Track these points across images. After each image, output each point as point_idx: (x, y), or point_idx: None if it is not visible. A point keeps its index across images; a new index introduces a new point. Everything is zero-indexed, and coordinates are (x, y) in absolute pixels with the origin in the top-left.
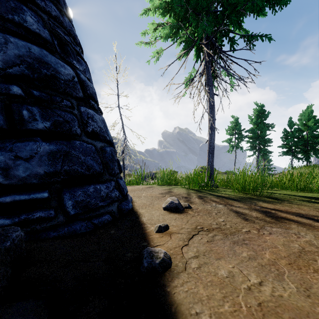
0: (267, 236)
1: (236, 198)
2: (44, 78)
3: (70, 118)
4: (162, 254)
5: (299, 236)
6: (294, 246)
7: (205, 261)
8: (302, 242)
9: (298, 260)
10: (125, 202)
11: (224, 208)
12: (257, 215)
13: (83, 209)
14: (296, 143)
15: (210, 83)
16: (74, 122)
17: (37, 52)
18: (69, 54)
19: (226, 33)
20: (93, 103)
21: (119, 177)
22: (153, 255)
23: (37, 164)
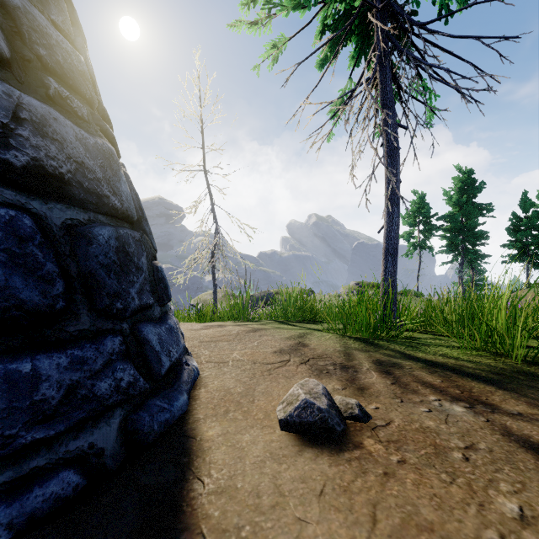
0: None
1: (483, 371)
2: None
3: None
4: None
5: None
6: None
7: None
8: None
9: None
10: (164, 395)
11: (476, 420)
12: None
13: None
14: (536, 239)
15: (389, 102)
16: None
17: None
18: None
19: None
20: (64, 92)
21: (153, 317)
22: None
23: None
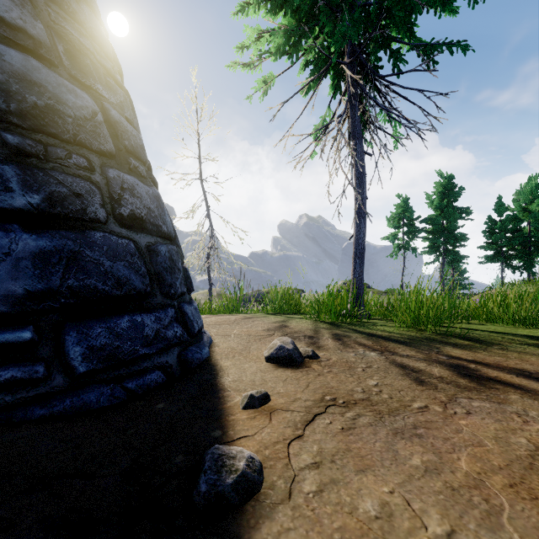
0: (463, 419)
1: (403, 338)
2: (31, 111)
3: (83, 189)
4: (242, 463)
5: (527, 419)
6: (518, 443)
7: (333, 477)
8: (534, 433)
9: (529, 476)
10: (196, 346)
11: (380, 358)
12: (442, 372)
13: (106, 362)
14: (509, 242)
15: (357, 134)
16: (93, 196)
17: (18, 61)
18: (89, 72)
19: (385, 42)
20: (136, 164)
21: (186, 301)
22: (222, 466)
23: (9, 276)
